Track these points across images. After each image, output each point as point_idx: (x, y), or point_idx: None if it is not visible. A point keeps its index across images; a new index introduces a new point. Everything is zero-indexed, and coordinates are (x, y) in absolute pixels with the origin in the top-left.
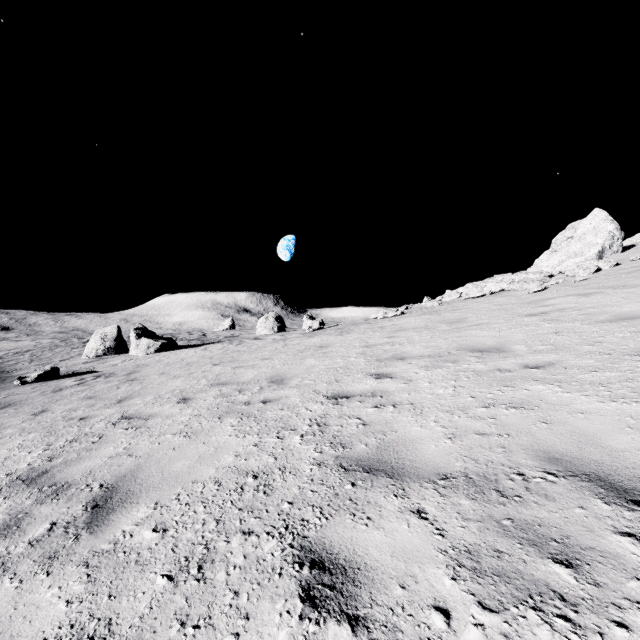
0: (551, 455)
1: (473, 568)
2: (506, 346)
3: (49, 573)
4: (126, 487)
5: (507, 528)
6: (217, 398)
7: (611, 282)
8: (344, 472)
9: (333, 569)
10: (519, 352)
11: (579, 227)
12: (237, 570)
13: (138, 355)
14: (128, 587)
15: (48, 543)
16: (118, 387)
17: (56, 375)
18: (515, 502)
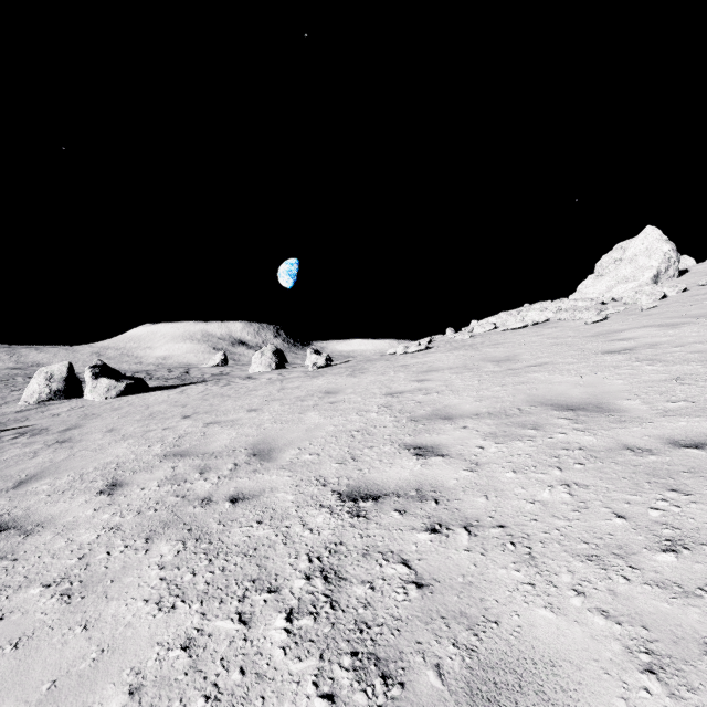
0: None
1: None
2: (608, 401)
3: None
4: None
5: None
6: (163, 485)
7: (694, 310)
8: None
9: None
10: (639, 413)
11: (629, 247)
12: None
13: (94, 400)
14: None
15: None
16: (35, 454)
17: None
18: None
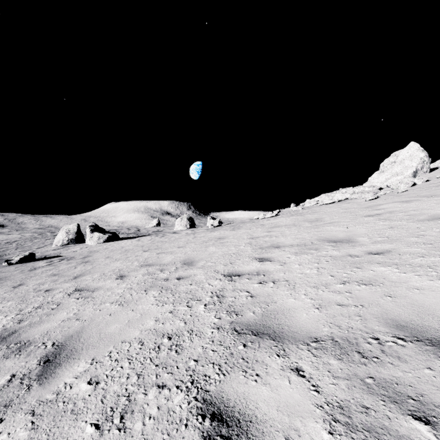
0: (398, 323)
1: (346, 423)
2: (353, 238)
3: (2, 420)
4: (72, 345)
5: (370, 386)
6: (145, 275)
7: (424, 193)
8: (237, 335)
9: (229, 421)
10: (363, 242)
11: (400, 155)
12: (151, 420)
13: (92, 244)
14: (63, 435)
15: (6, 392)
16: (75, 267)
17: (33, 258)
18: (374, 363)
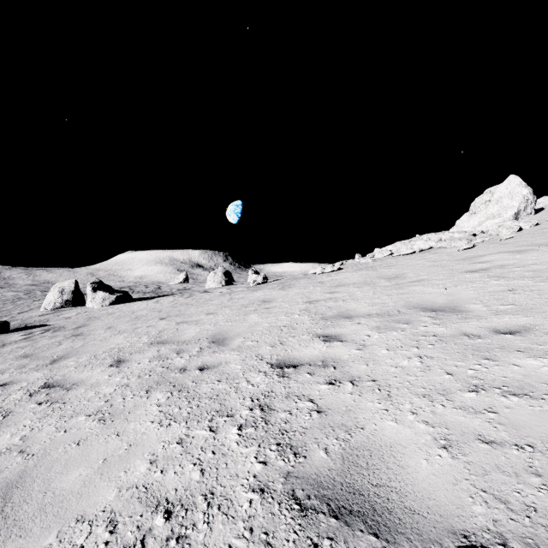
0: None
1: None
2: (460, 305)
3: None
4: None
5: None
6: (152, 361)
7: (539, 240)
8: (300, 513)
9: None
10: (479, 312)
11: (496, 191)
12: None
13: (94, 307)
14: None
15: None
16: (60, 343)
17: (5, 329)
18: None
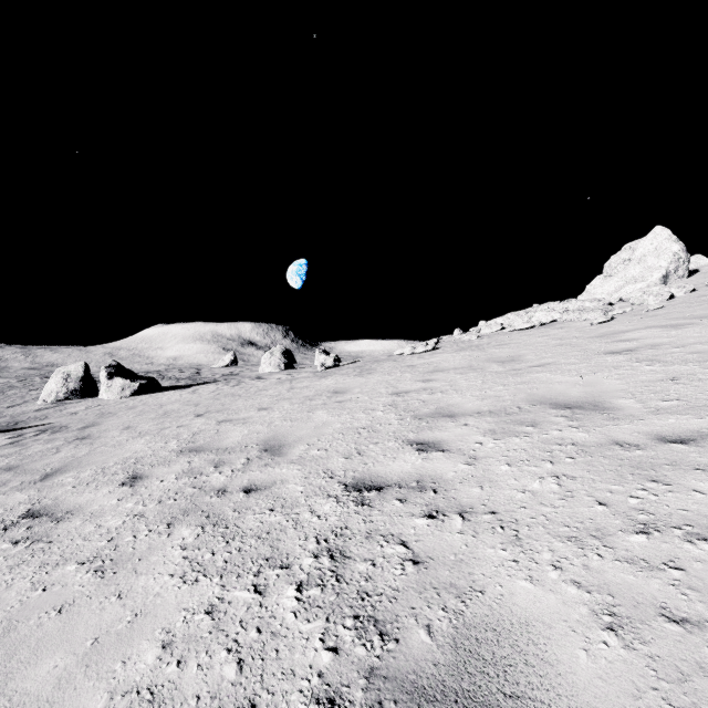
0: None
1: None
2: (604, 400)
3: None
4: None
5: None
6: (181, 478)
7: (699, 311)
8: None
9: None
10: (632, 411)
11: (638, 248)
12: None
13: (110, 399)
14: None
15: None
16: (58, 450)
17: None
18: None
